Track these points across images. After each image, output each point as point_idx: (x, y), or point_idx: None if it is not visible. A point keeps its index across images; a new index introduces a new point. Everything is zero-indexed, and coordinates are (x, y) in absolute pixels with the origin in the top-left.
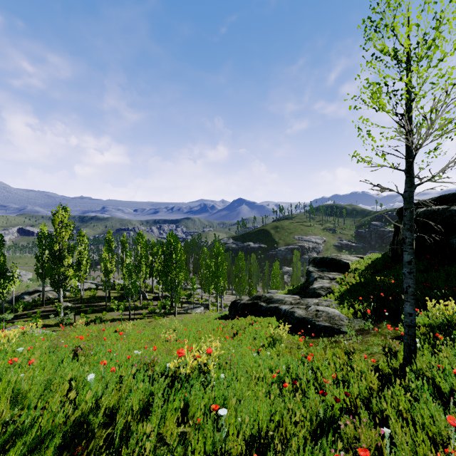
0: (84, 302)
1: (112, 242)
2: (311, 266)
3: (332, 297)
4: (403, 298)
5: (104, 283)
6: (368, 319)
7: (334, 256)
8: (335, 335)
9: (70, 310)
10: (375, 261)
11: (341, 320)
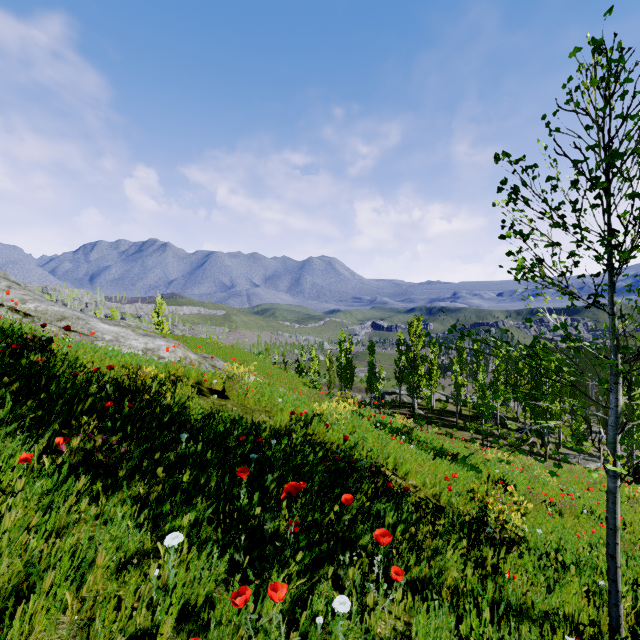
0: (434, 413)
1: (464, 352)
2: None
3: None
4: None
5: (454, 398)
6: None
7: None
8: None
9: (422, 418)
10: None
11: None
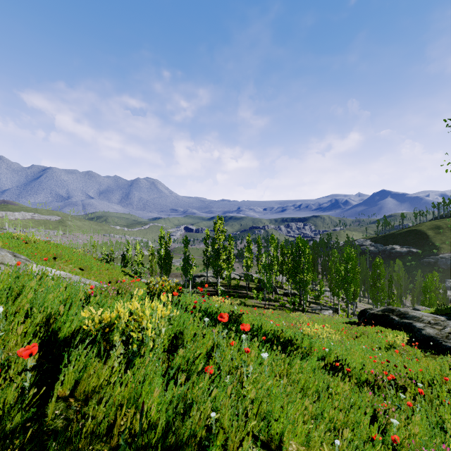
0: (231, 288)
1: (251, 243)
2: None
3: None
4: None
5: (245, 276)
6: None
7: None
8: None
9: (223, 292)
10: None
11: None
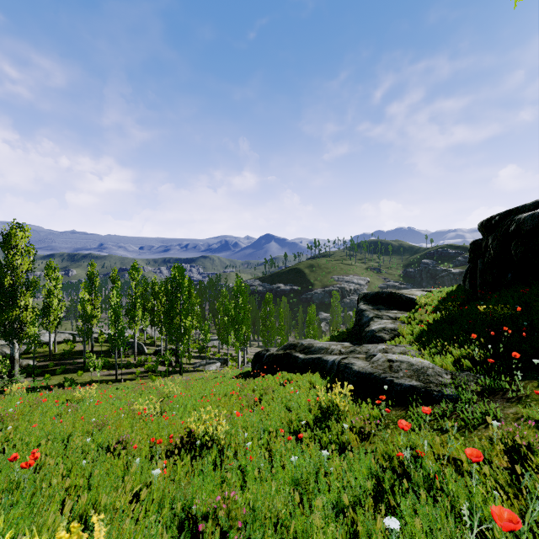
0: (55, 359)
1: (97, 278)
2: (363, 303)
3: (404, 341)
4: None
5: (82, 333)
6: (486, 372)
7: (392, 290)
8: (441, 403)
9: (31, 370)
10: (451, 294)
11: (439, 376)
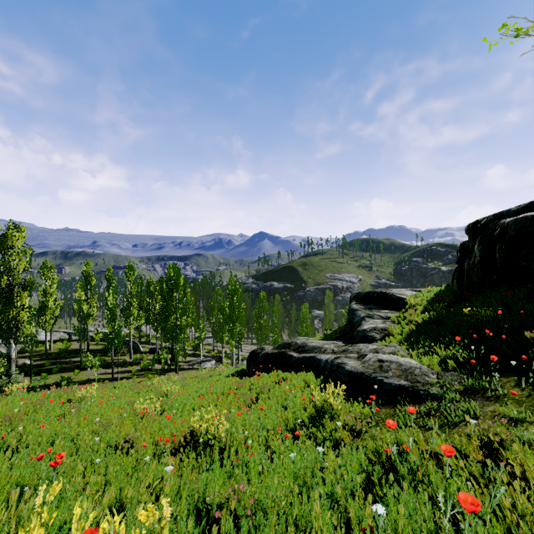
0: (51, 358)
1: (92, 277)
2: (355, 303)
3: (394, 341)
4: (527, 337)
5: (78, 332)
6: (469, 372)
7: (383, 290)
8: (426, 401)
9: (27, 369)
10: (439, 294)
11: (425, 376)
